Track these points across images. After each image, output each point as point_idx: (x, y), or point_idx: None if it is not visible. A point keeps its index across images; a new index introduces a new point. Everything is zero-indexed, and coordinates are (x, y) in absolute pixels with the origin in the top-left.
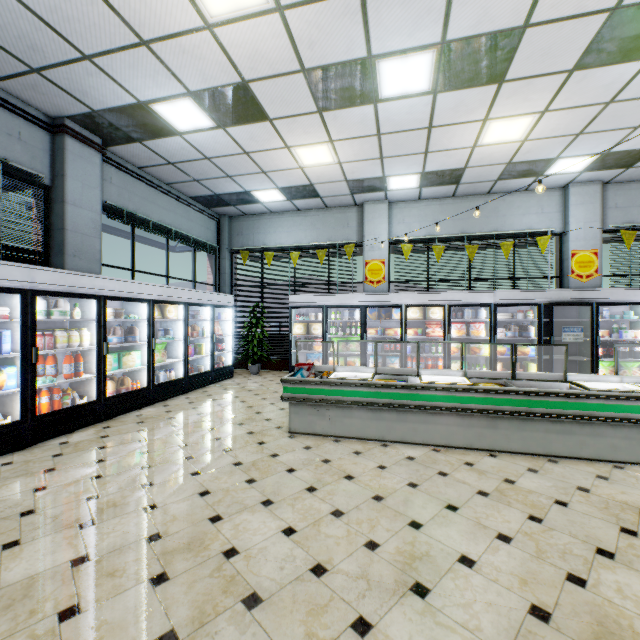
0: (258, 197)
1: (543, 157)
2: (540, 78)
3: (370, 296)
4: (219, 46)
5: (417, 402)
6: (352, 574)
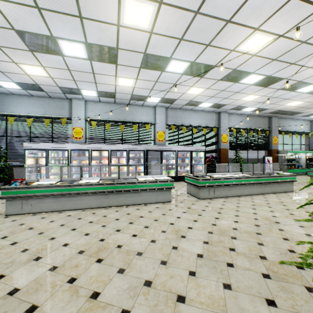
0: (0, 84)
1: (143, 95)
2: (130, 67)
3: (73, 145)
4: None
5: (76, 191)
6: (7, 262)
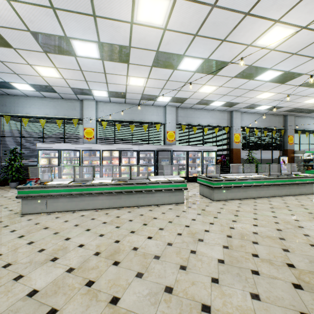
0: (15, 86)
1: (154, 94)
2: (142, 66)
3: (84, 145)
4: None
5: (89, 191)
6: (25, 262)
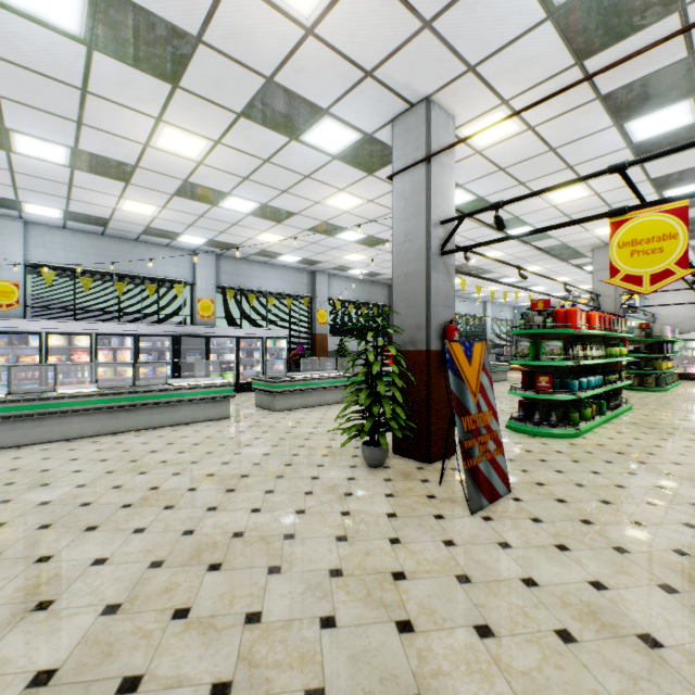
0: None
1: (173, 230)
2: (155, 191)
3: None
4: None
5: (54, 409)
6: None
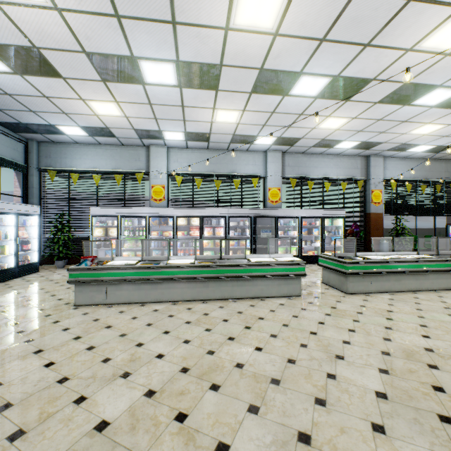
0: (63, 130)
1: (250, 134)
2: (237, 93)
3: (152, 209)
4: (7, 17)
5: (163, 276)
6: (86, 377)
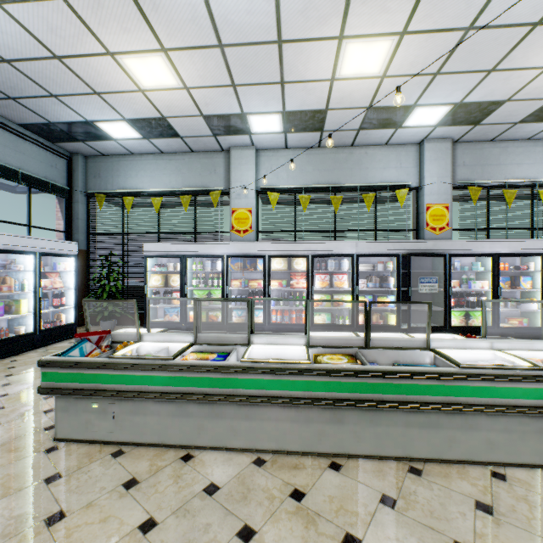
0: (107, 131)
1: (402, 103)
2: None
3: (232, 245)
4: None
5: (234, 390)
6: None
